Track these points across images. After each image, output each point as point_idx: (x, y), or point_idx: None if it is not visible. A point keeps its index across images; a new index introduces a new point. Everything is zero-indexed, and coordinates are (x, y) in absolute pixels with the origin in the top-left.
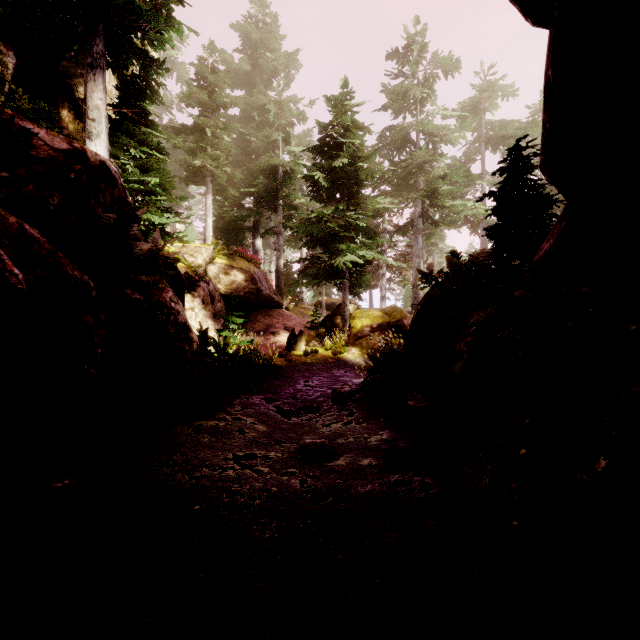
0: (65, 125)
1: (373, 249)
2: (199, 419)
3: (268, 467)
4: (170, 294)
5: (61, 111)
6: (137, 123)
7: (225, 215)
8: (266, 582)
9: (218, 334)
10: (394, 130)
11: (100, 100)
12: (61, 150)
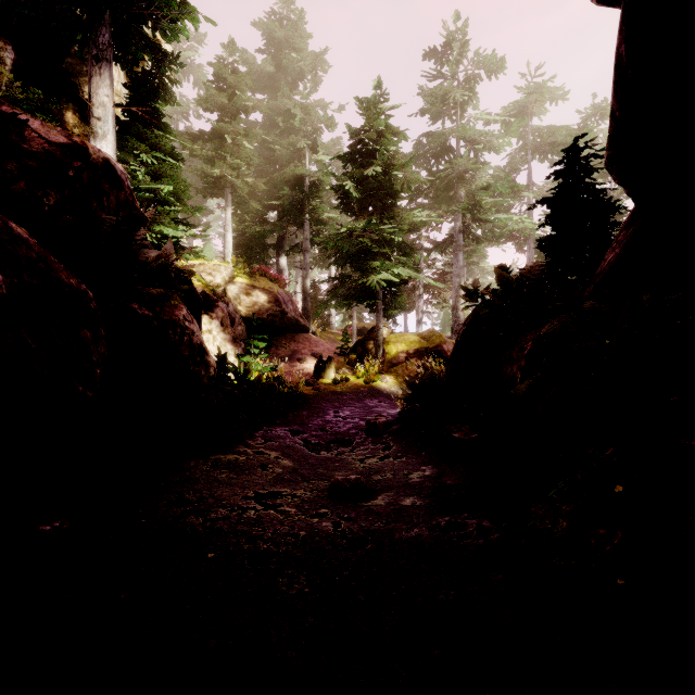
0: (69, 128)
1: (409, 267)
2: (216, 453)
3: (295, 507)
4: (184, 312)
5: (65, 113)
6: (149, 126)
7: (246, 230)
8: (295, 652)
9: (238, 359)
10: (432, 137)
11: (106, 97)
12: (58, 144)
